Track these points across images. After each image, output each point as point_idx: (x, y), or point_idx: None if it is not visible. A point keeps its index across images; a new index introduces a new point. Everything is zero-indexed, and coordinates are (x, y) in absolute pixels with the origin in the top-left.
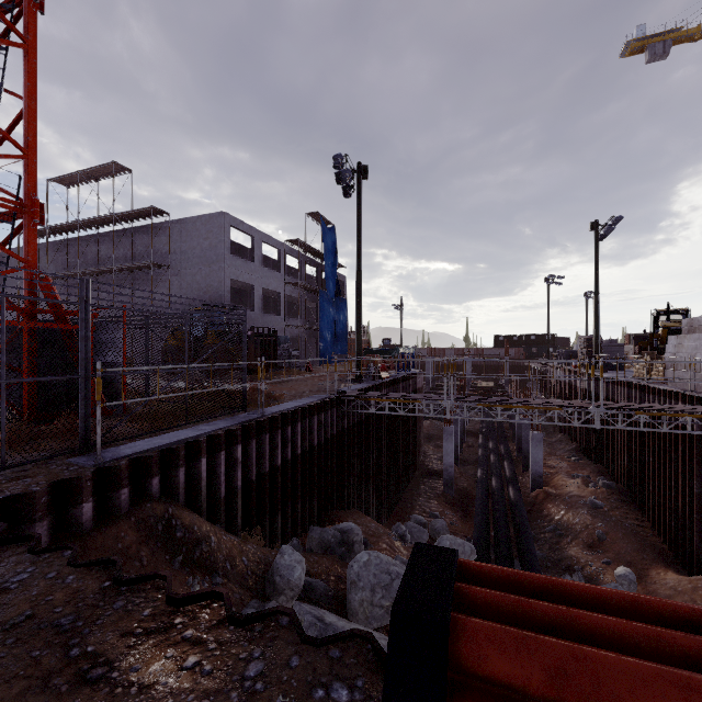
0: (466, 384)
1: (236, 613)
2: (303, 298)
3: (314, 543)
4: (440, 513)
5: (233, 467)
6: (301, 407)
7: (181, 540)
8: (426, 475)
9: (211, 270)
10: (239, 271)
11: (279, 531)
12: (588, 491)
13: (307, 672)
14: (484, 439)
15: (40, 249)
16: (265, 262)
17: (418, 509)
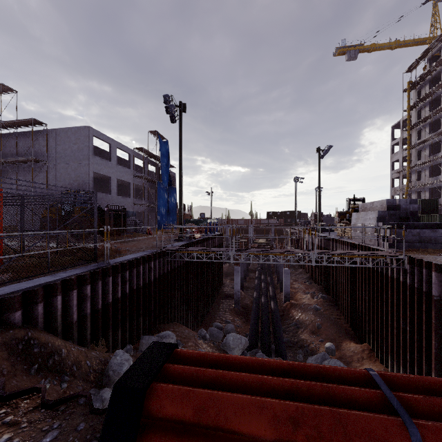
0: (250, 241)
1: (47, 400)
2: (146, 186)
3: (143, 346)
4: (231, 320)
5: (83, 301)
6: (136, 258)
7: (37, 354)
8: (224, 297)
9: (79, 165)
10: (100, 167)
11: (119, 341)
12: (313, 301)
13: (88, 432)
14: (259, 274)
15: None
16: (120, 162)
17: (218, 319)
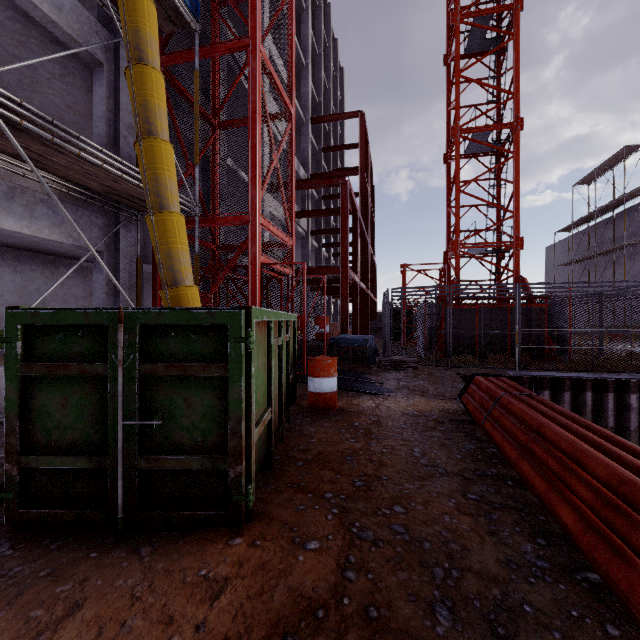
0: None
1: None
2: None
3: None
4: None
5: (624, 410)
6: None
7: None
8: None
9: None
10: None
11: None
12: None
13: None
14: None
15: (569, 240)
16: None
17: None
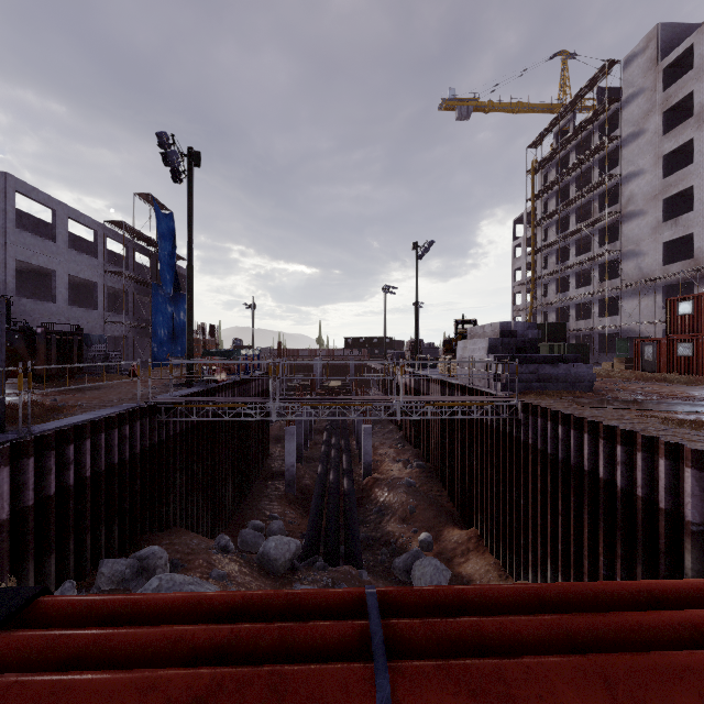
0: (316, 384)
1: None
2: (130, 291)
3: (103, 580)
4: (280, 514)
5: None
6: (93, 420)
7: None
8: (270, 478)
9: None
10: (31, 251)
11: (52, 575)
12: (406, 473)
13: None
14: (328, 435)
15: None
16: (78, 244)
17: (258, 514)
